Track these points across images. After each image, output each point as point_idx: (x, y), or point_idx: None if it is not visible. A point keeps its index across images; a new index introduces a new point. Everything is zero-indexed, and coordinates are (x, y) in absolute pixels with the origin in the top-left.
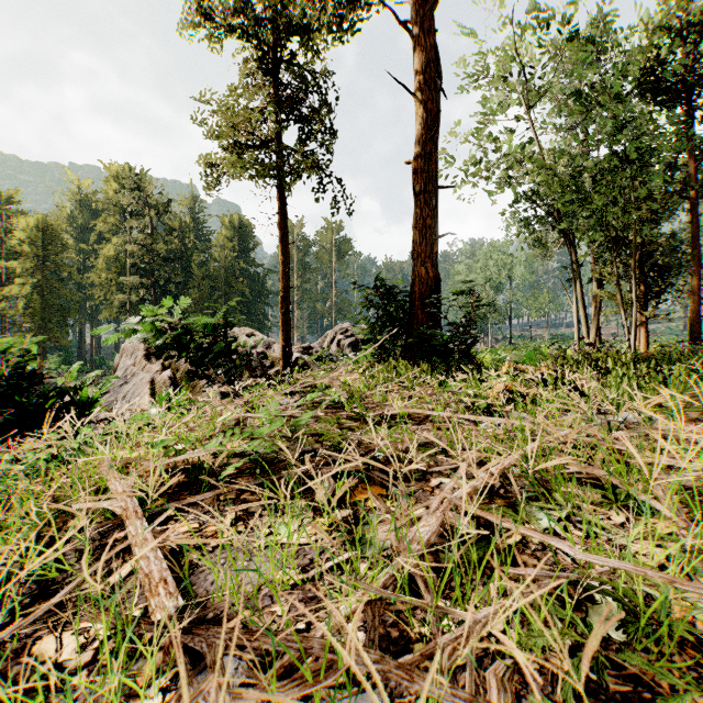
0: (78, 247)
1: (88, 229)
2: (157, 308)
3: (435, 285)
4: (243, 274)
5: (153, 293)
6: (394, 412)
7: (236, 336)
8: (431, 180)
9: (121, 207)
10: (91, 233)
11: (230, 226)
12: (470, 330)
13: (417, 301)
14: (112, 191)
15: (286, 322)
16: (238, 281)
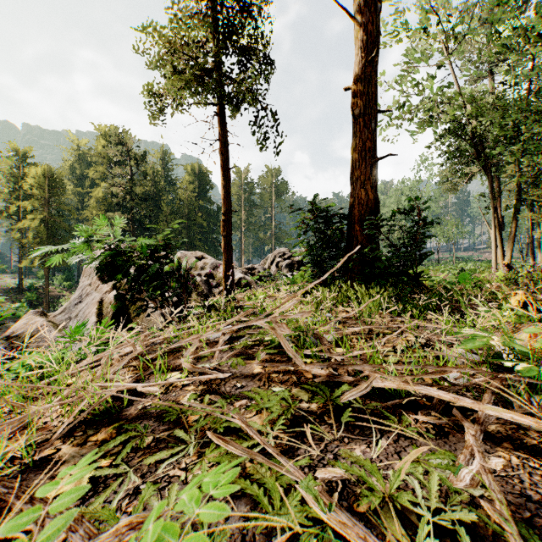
0: (75, 190)
1: (85, 177)
2: (92, 228)
3: (374, 207)
4: (201, 210)
5: (131, 226)
6: (384, 386)
7: (188, 259)
8: (370, 103)
9: (108, 158)
10: (86, 180)
11: (191, 173)
12: (419, 250)
13: (357, 223)
14: (101, 147)
15: (227, 244)
16: (198, 216)
